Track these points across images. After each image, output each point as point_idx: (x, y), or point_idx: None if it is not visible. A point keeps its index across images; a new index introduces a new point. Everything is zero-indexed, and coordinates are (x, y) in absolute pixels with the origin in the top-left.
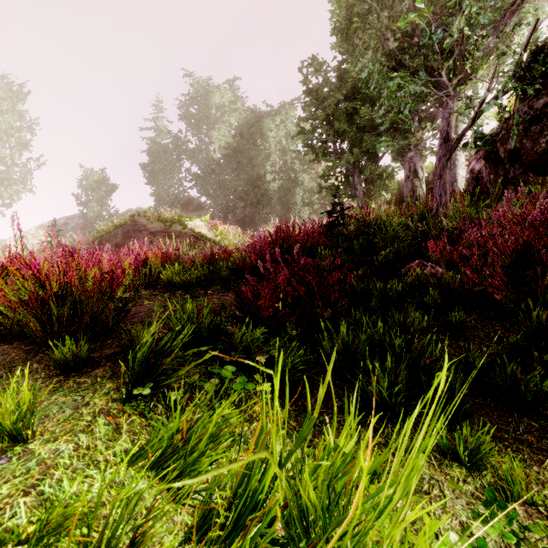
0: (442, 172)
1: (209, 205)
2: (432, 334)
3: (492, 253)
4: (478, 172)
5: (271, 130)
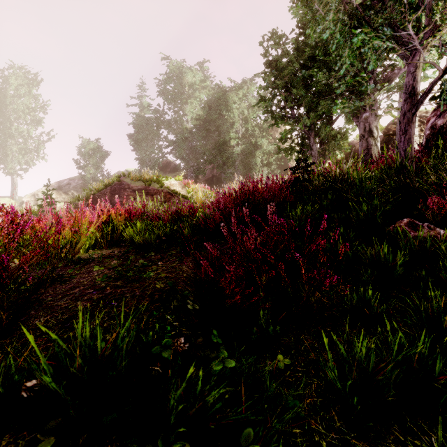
0: (407, 127)
1: (183, 167)
2: None
3: None
4: (440, 127)
5: (235, 102)
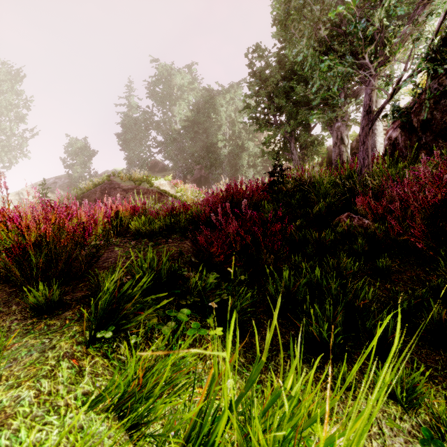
0: (365, 139)
1: (171, 167)
2: (362, 277)
3: (414, 207)
4: (394, 139)
5: (222, 106)
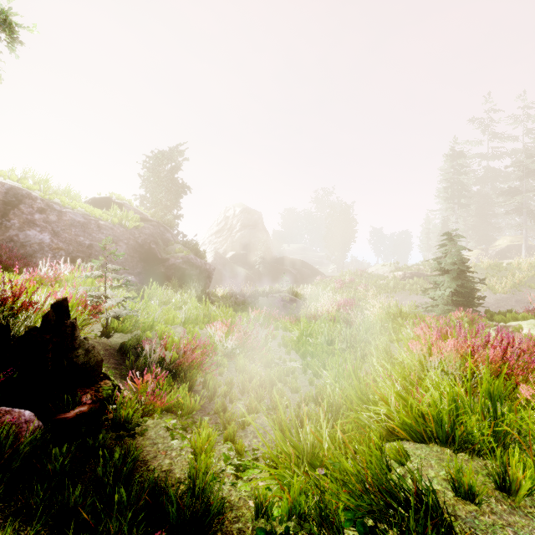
0: None
1: None
2: None
3: None
4: None
5: None
